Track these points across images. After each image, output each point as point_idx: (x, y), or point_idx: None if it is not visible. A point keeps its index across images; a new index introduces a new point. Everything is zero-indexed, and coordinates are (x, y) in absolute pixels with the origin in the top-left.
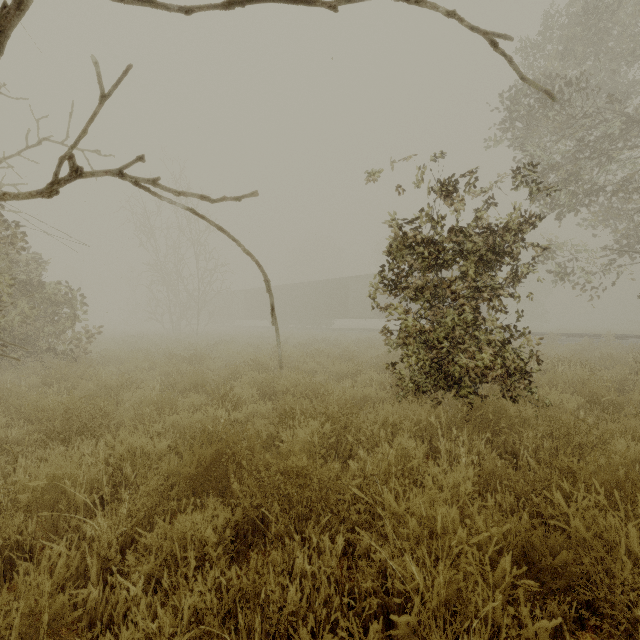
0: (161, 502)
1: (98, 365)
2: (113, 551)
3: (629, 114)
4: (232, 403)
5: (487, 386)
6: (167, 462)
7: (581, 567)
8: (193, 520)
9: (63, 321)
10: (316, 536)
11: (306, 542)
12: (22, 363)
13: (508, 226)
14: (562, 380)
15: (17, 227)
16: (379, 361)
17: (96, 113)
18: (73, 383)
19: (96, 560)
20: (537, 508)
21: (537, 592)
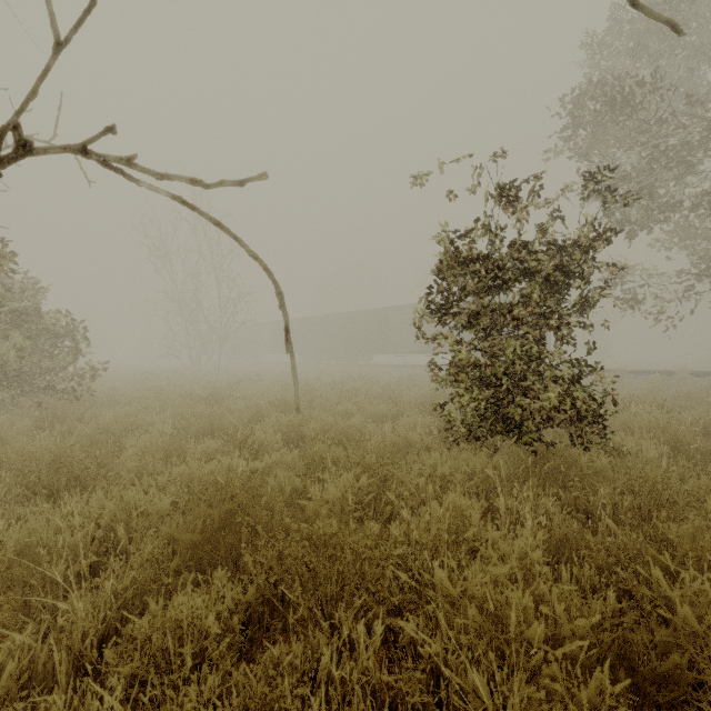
0: (156, 577)
1: (103, 406)
2: (89, 644)
3: (710, 118)
4: (253, 450)
5: (550, 430)
6: (169, 524)
7: (699, 676)
8: (192, 603)
9: (63, 355)
10: (348, 622)
11: (335, 634)
12: (16, 403)
13: (578, 242)
14: (637, 423)
15: (5, 246)
16: (424, 401)
17: (49, 67)
18: (70, 427)
19: (65, 657)
20: (624, 585)
21: (637, 705)
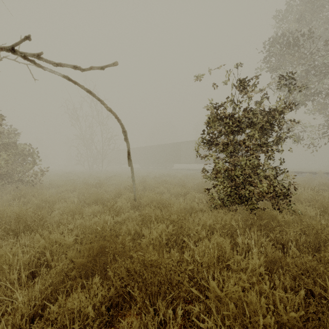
0: (63, 281)
1: (46, 188)
2: (24, 321)
3: None
4: (116, 211)
5: (260, 201)
6: (72, 251)
7: None
8: (80, 299)
9: (27, 165)
10: (163, 308)
11: (156, 318)
12: (5, 187)
13: (276, 109)
14: (302, 198)
15: None
16: (198, 186)
17: None
18: (29, 199)
19: None
20: (307, 286)
21: None
